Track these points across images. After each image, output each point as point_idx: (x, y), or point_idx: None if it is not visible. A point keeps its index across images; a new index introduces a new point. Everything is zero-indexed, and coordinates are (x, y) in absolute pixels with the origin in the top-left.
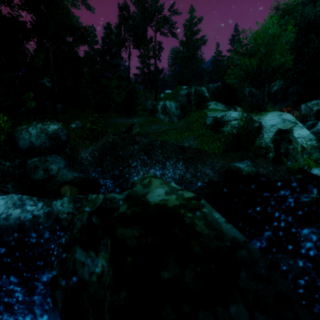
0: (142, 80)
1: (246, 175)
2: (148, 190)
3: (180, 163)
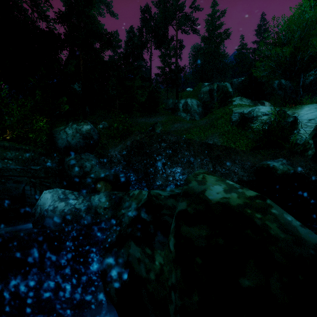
0: (163, 80)
1: (281, 174)
2: (205, 187)
3: (207, 161)
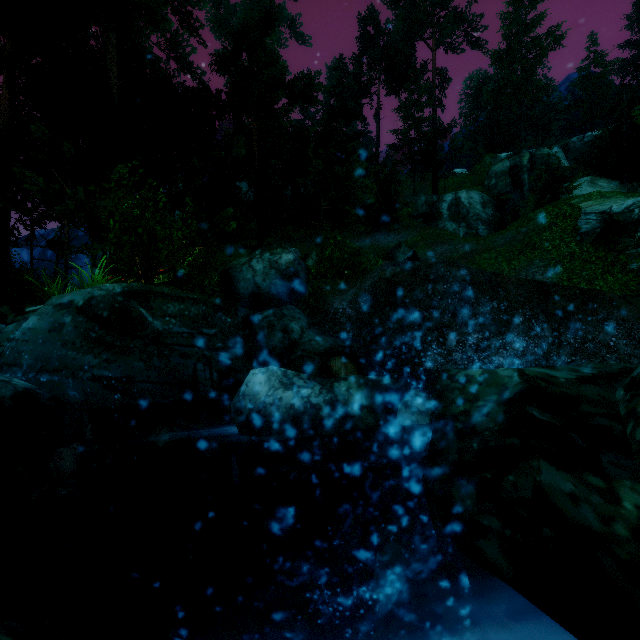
0: (406, 156)
1: None
2: None
3: (539, 321)
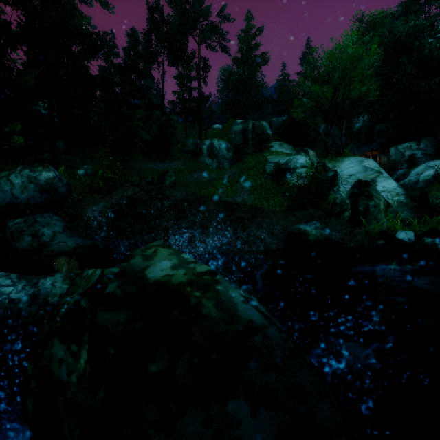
0: (181, 110)
1: (313, 240)
2: (150, 263)
3: (226, 225)
